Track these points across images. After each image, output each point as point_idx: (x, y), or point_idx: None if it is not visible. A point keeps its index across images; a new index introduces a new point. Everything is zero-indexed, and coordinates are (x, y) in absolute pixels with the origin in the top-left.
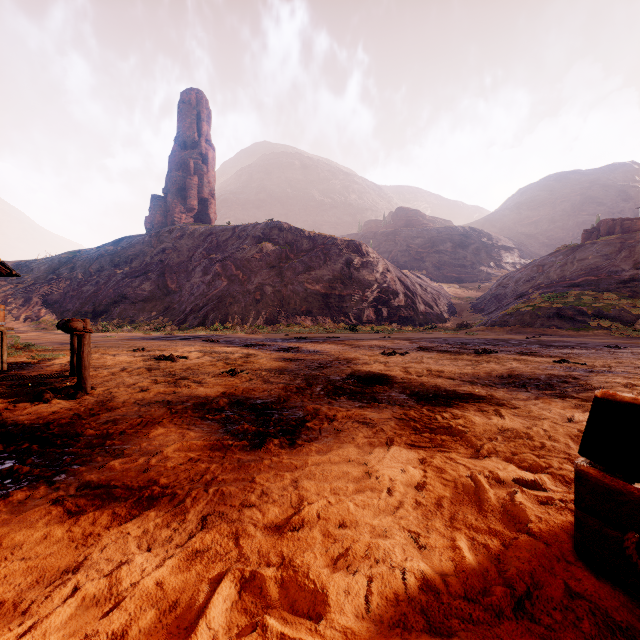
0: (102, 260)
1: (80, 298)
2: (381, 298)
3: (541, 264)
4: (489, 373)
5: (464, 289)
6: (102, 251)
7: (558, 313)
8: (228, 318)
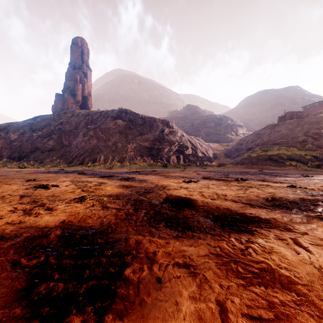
0: (25, 128)
1: (11, 149)
2: (179, 150)
3: (259, 133)
4: (257, 196)
5: (220, 146)
6: (25, 123)
7: (269, 158)
8: (96, 160)
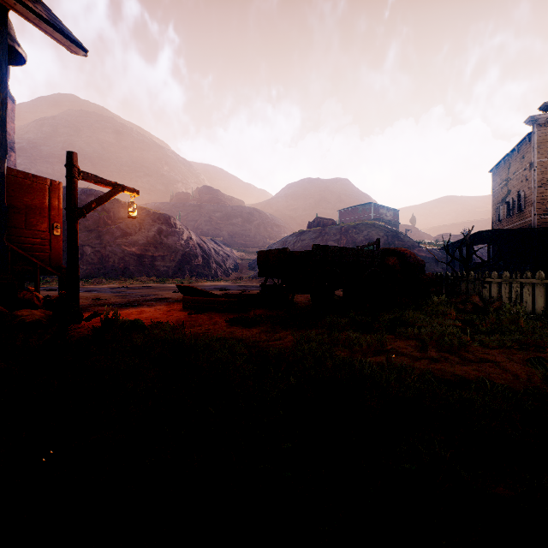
0: None
1: None
2: (185, 259)
3: (286, 241)
4: None
5: (247, 253)
6: None
7: None
8: None
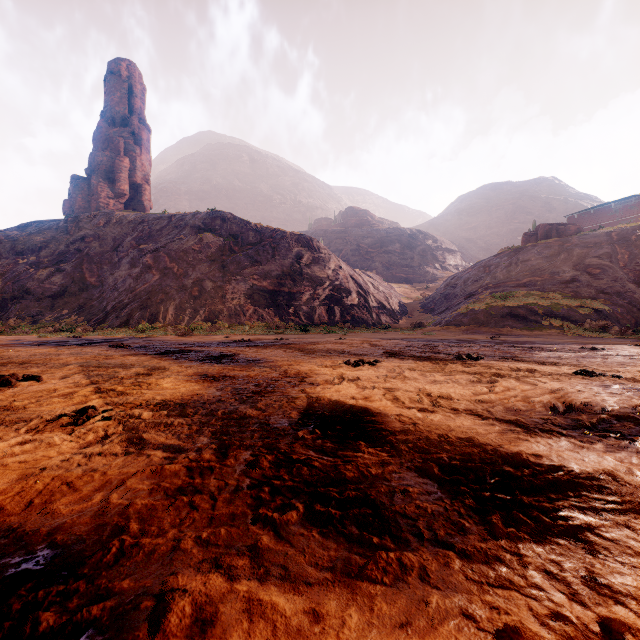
0: None
1: None
2: (333, 296)
3: (487, 265)
4: (527, 401)
5: (413, 289)
6: (1, 236)
7: (511, 312)
8: (158, 317)
